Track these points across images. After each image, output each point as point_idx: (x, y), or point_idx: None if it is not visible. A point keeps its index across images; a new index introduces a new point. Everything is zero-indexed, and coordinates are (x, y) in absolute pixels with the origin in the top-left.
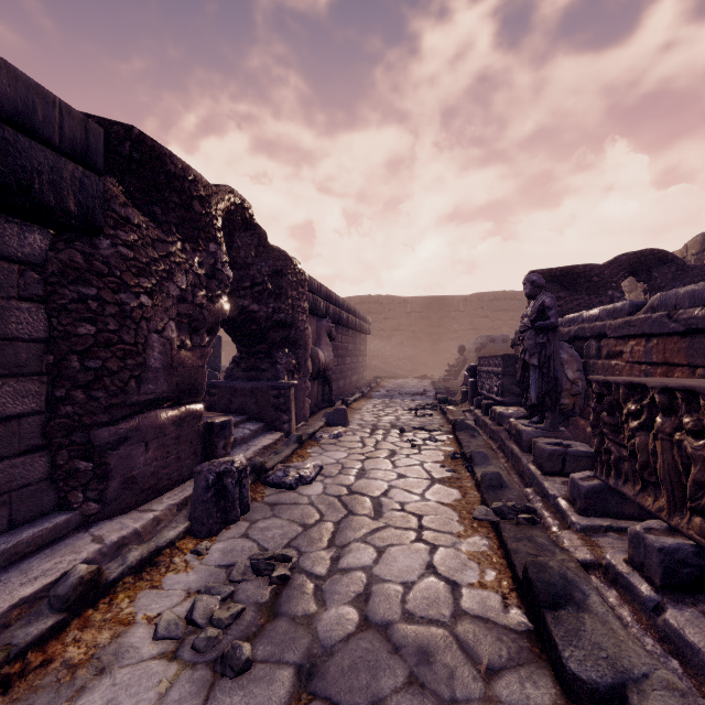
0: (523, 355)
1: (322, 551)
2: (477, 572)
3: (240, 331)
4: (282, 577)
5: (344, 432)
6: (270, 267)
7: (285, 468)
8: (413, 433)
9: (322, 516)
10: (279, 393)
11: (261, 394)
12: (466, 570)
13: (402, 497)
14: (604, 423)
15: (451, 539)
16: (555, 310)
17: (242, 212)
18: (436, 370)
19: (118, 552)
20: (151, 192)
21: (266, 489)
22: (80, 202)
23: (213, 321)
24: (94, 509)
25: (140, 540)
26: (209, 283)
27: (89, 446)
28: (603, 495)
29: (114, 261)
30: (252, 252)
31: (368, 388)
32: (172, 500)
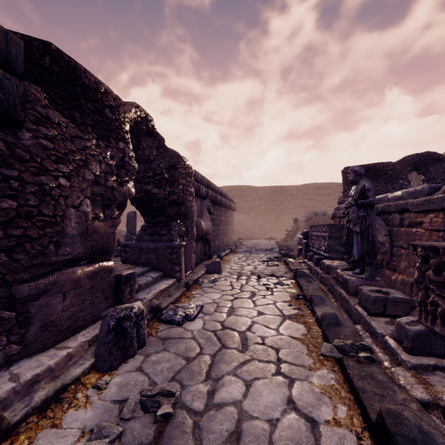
0: (348, 224)
1: (200, 384)
2: (330, 407)
3: (146, 207)
4: (165, 415)
5: (218, 278)
6: (166, 162)
7: (175, 308)
8: (267, 278)
9: (201, 349)
10: (173, 251)
11: (160, 252)
12: (321, 405)
13: (262, 332)
14: (430, 280)
15: (304, 372)
16: (373, 191)
17: (146, 123)
18: (278, 234)
19: (30, 389)
20: (70, 99)
21: (160, 325)
22: (1, 98)
23: (121, 199)
24: (15, 350)
25: (52, 375)
26: (119, 171)
27: (11, 299)
28: (427, 338)
29: (34, 150)
30: (154, 152)
31: (234, 246)
32: (85, 337)
